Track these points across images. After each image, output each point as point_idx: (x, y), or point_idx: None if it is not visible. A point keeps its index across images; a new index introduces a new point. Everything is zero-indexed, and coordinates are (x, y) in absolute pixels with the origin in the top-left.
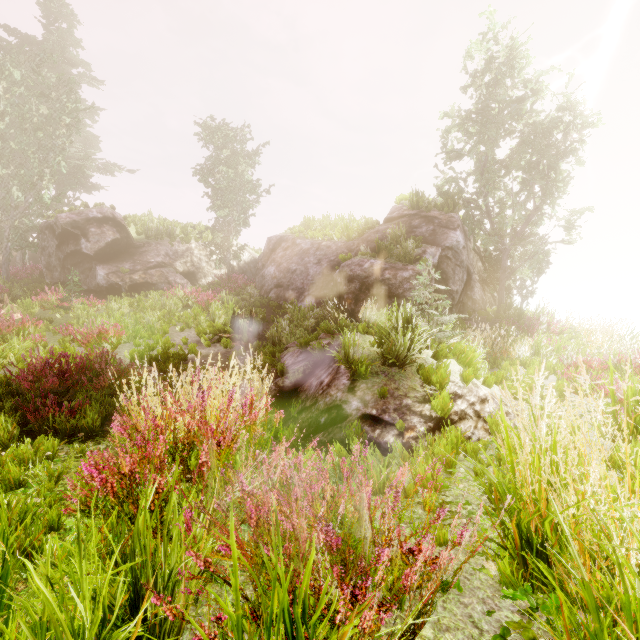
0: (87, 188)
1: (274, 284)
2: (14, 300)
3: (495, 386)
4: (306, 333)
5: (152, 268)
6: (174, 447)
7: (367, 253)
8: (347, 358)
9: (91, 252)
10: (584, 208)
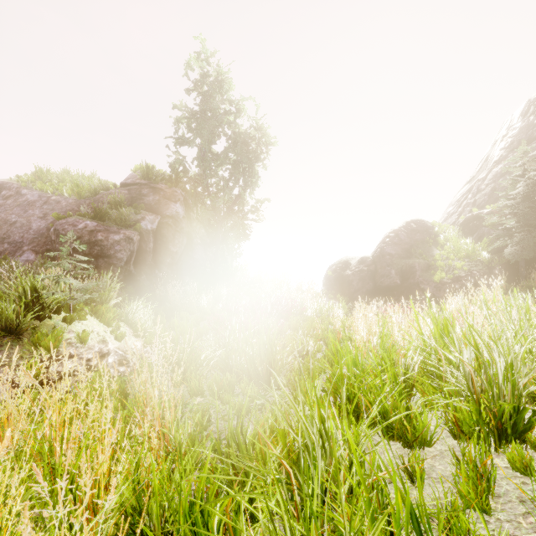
0: None
1: None
2: None
3: (132, 338)
4: None
5: None
6: None
7: (85, 214)
8: None
9: None
10: (265, 199)
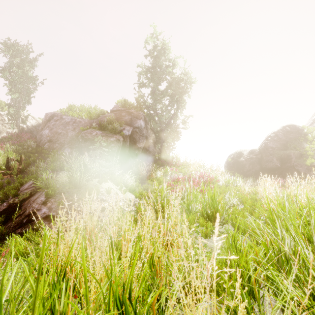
0: None
1: (47, 140)
2: None
3: (129, 193)
4: None
5: None
6: None
7: (95, 127)
8: (47, 186)
9: None
10: (190, 115)
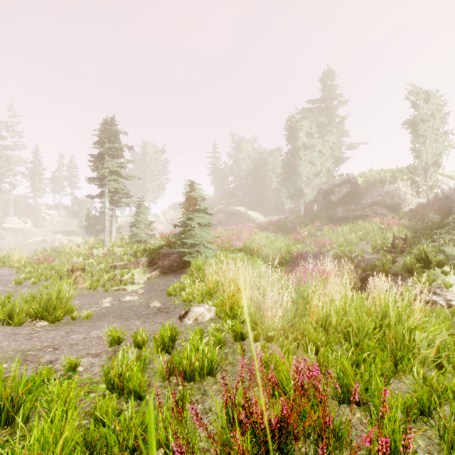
0: (341, 161)
1: None
2: (306, 226)
3: None
4: None
5: (366, 205)
6: None
7: None
8: (384, 266)
9: (335, 201)
10: None
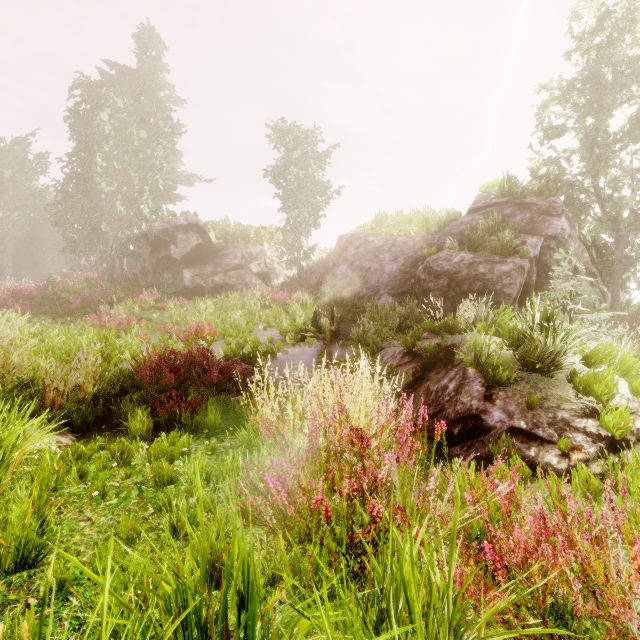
0: (172, 199)
1: (347, 283)
2: (118, 302)
3: None
4: (391, 333)
5: (231, 270)
6: (326, 456)
7: (455, 247)
8: (477, 361)
9: (179, 257)
10: None
